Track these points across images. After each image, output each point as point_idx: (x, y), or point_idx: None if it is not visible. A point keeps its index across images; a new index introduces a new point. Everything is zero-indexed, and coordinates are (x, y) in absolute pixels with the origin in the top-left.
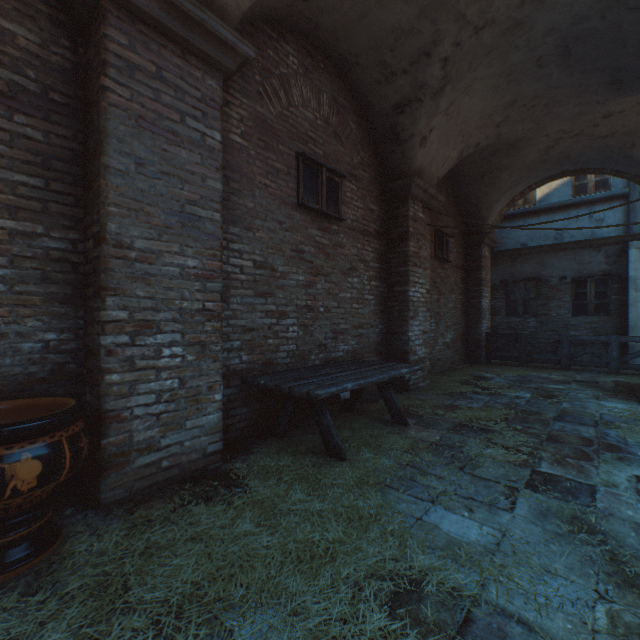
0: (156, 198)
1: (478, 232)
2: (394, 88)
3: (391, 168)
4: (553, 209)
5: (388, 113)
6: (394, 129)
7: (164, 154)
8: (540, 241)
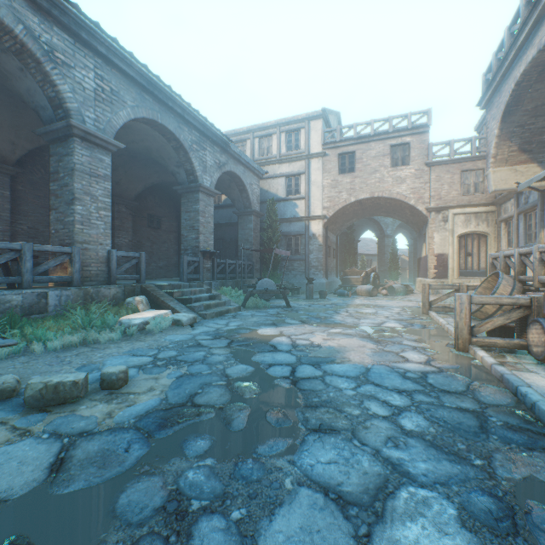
0: None
1: None
2: None
3: None
4: (228, 206)
5: None
6: None
7: None
8: (224, 221)
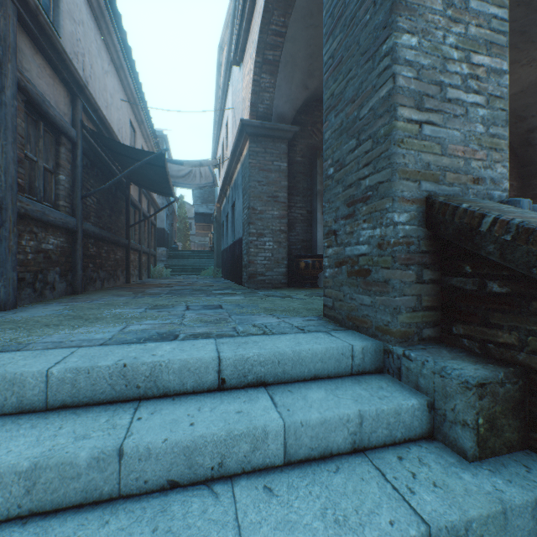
0: None
1: None
2: (525, 123)
3: (525, 159)
4: None
5: (522, 134)
6: (527, 140)
7: None
8: None
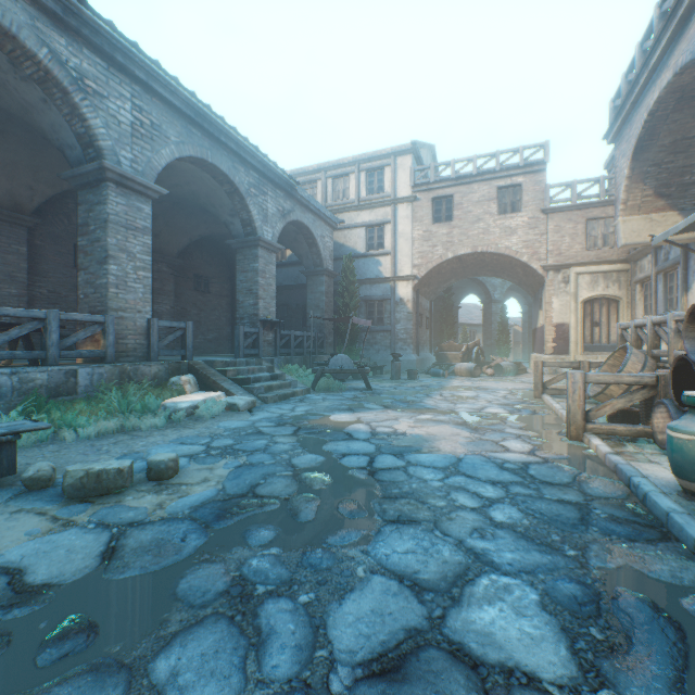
0: (0, 272)
1: None
2: None
3: None
4: (294, 264)
5: None
6: None
7: (4, 258)
8: (289, 282)
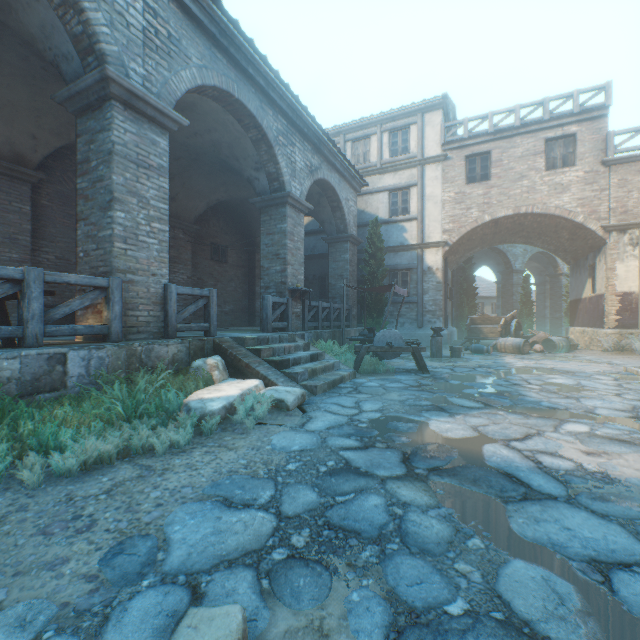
0: None
1: (254, 245)
2: None
3: None
4: (310, 233)
5: None
6: None
7: (2, 217)
8: (305, 253)
